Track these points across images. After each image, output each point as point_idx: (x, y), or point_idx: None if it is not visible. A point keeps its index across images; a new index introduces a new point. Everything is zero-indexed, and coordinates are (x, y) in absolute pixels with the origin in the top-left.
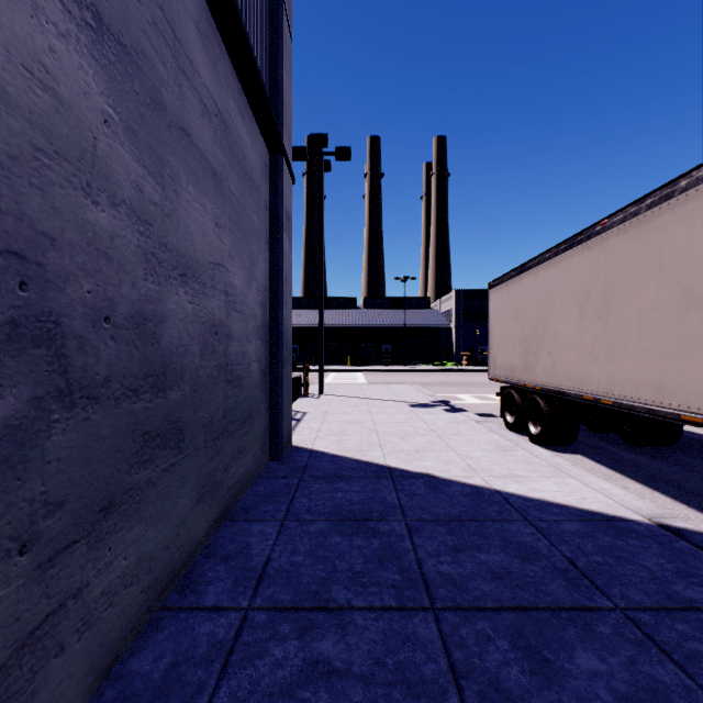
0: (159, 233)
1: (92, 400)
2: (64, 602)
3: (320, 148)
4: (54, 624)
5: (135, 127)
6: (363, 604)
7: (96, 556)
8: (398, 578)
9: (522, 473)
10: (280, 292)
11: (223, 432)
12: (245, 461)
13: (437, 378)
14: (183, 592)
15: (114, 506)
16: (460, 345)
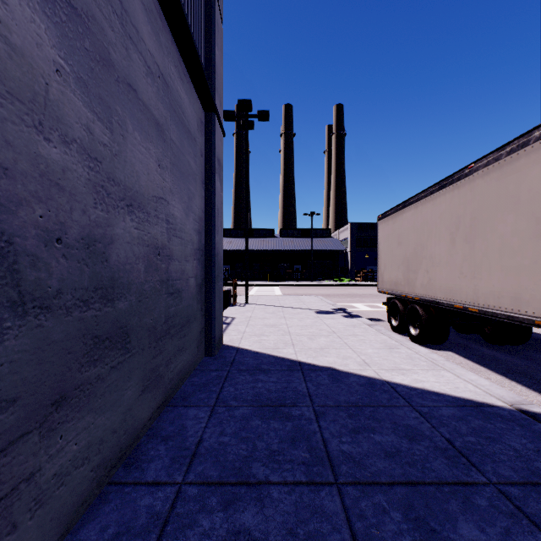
0: (108, 169)
1: (44, 309)
2: (16, 486)
3: (245, 112)
4: (6, 506)
5: (85, 79)
6: (278, 479)
7: (48, 443)
8: (307, 456)
9: (406, 367)
10: (213, 222)
11: (165, 334)
12: (184, 358)
13: (337, 291)
14: (129, 469)
15: (66, 400)
16: (354, 265)
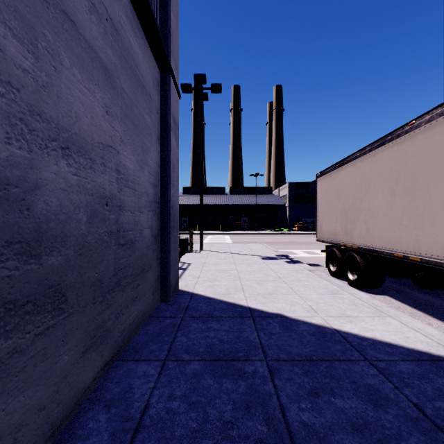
0: (31, 101)
1: None
2: None
3: (200, 85)
4: None
5: None
6: None
7: None
8: (264, 430)
9: (352, 314)
10: (168, 176)
11: (114, 287)
12: (137, 307)
13: (278, 239)
14: None
15: None
16: (292, 217)
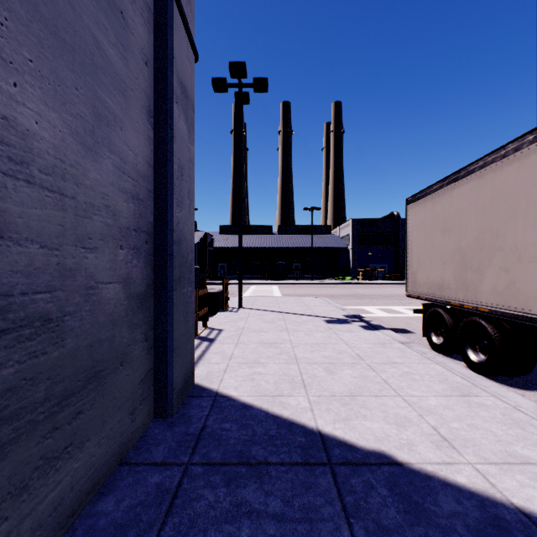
0: None
1: None
2: None
3: (238, 79)
4: None
5: None
6: None
7: None
8: None
9: (528, 454)
10: (169, 185)
11: None
12: (74, 465)
13: (341, 291)
14: None
15: None
16: (356, 263)
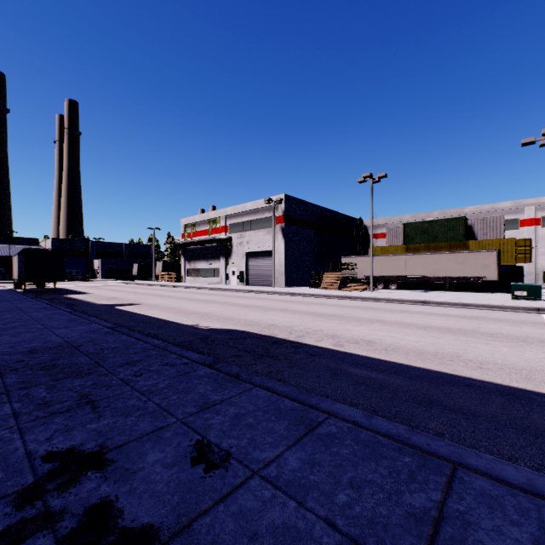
0: None
1: None
2: None
3: None
4: None
5: None
6: None
7: None
8: None
9: None
10: None
11: None
12: None
13: None
14: None
15: None
16: None
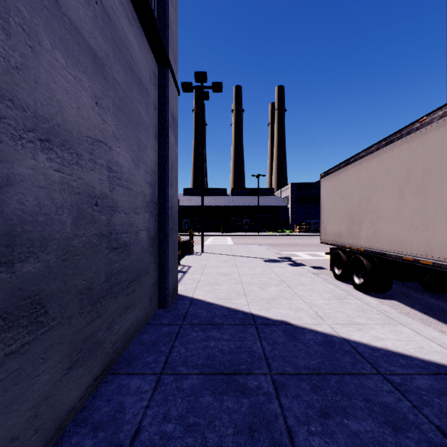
0: None
1: None
2: None
3: (201, 83)
4: None
5: None
6: None
7: None
8: None
9: (360, 321)
10: (166, 176)
11: (106, 294)
12: (132, 315)
13: (280, 241)
14: None
15: None
16: (294, 219)
